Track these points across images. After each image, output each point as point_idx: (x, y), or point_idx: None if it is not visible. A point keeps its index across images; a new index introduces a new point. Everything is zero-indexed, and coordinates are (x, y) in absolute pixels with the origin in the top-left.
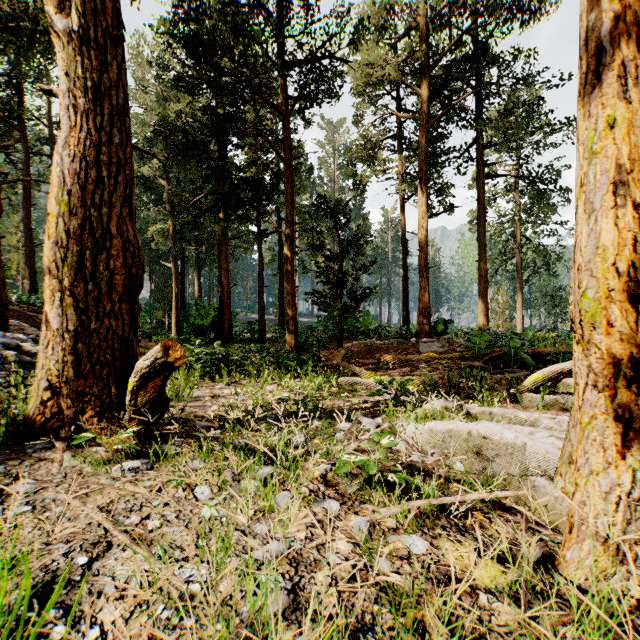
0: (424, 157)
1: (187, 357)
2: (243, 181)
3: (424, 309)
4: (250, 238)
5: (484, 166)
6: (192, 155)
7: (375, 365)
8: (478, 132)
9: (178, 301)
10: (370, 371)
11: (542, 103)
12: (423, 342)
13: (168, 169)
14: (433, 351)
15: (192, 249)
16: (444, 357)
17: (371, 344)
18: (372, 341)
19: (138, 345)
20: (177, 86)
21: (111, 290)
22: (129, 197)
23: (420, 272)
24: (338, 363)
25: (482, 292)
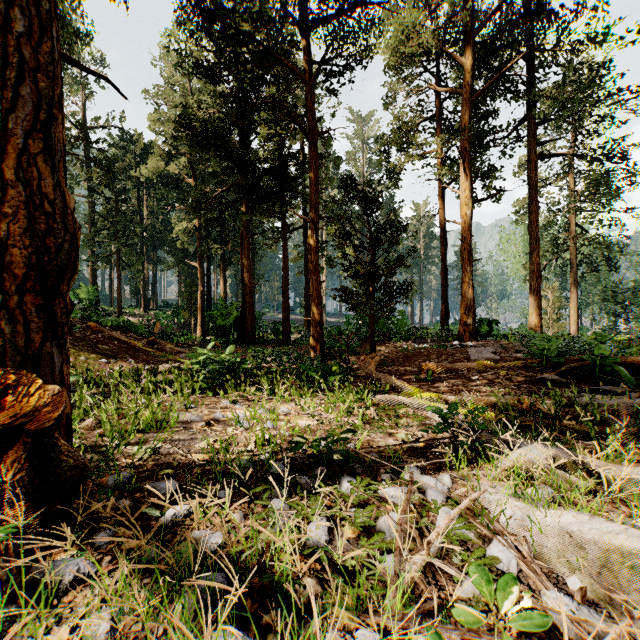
0: (468, 135)
1: (194, 364)
2: (266, 171)
3: (467, 308)
4: (276, 236)
5: (536, 145)
6: (211, 144)
7: (417, 376)
8: (529, 106)
9: (203, 301)
10: (412, 384)
11: (607, 69)
12: (470, 346)
13: (193, 166)
14: (487, 358)
15: (219, 248)
16: (502, 366)
17: (408, 348)
18: (408, 344)
19: (68, 361)
20: (197, 73)
21: (3, 272)
22: (46, 125)
23: (463, 266)
24: (371, 373)
25: (534, 288)
